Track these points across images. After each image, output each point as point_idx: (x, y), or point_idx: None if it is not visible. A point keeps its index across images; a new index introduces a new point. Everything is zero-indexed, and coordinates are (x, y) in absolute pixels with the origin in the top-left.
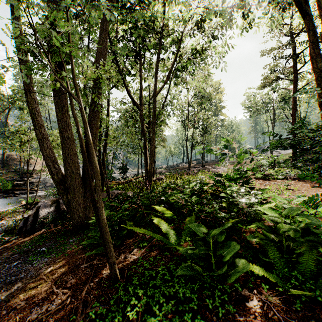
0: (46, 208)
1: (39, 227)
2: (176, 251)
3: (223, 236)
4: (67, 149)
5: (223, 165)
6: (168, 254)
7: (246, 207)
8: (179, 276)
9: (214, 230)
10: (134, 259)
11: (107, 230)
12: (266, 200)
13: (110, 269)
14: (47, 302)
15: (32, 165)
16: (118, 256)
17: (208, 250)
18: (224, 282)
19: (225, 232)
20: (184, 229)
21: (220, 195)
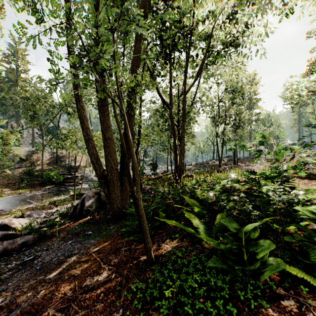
0: (90, 198)
1: (85, 214)
2: (207, 245)
3: (256, 233)
4: (107, 148)
5: (258, 162)
6: (199, 247)
7: (283, 206)
8: (211, 267)
9: (246, 226)
10: (167, 248)
11: (145, 219)
12: (311, 202)
13: (147, 254)
14: (97, 274)
15: (77, 162)
16: (152, 244)
17: (239, 245)
18: (257, 278)
19: (259, 230)
20: (215, 224)
21: (254, 194)
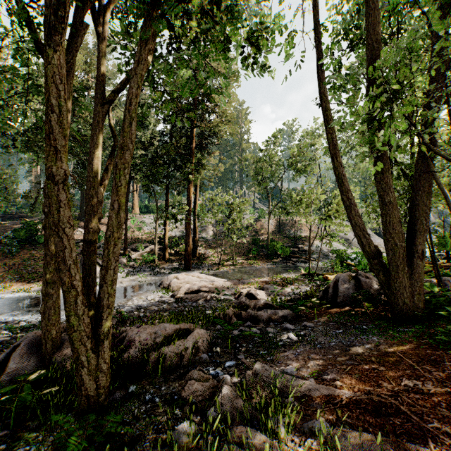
0: (344, 283)
1: (340, 302)
2: None
3: None
4: (388, 216)
5: None
6: None
7: None
8: None
9: None
10: None
11: None
12: None
13: None
14: (414, 379)
15: (302, 231)
16: None
17: None
18: None
19: None
20: None
21: None
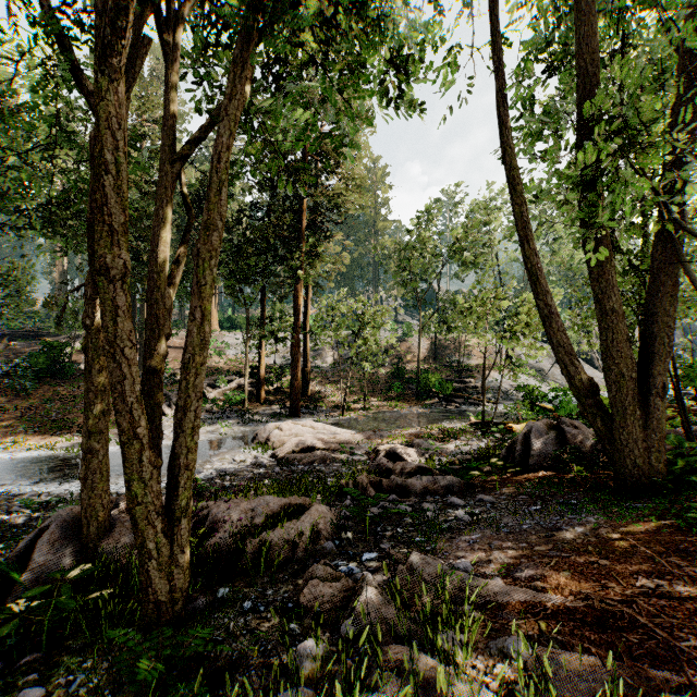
0: (539, 435)
1: (534, 464)
2: None
3: None
4: (609, 332)
5: None
6: None
7: None
8: None
9: None
10: None
11: None
12: None
13: None
14: (656, 577)
15: (471, 357)
16: None
17: None
18: None
19: None
20: None
21: None
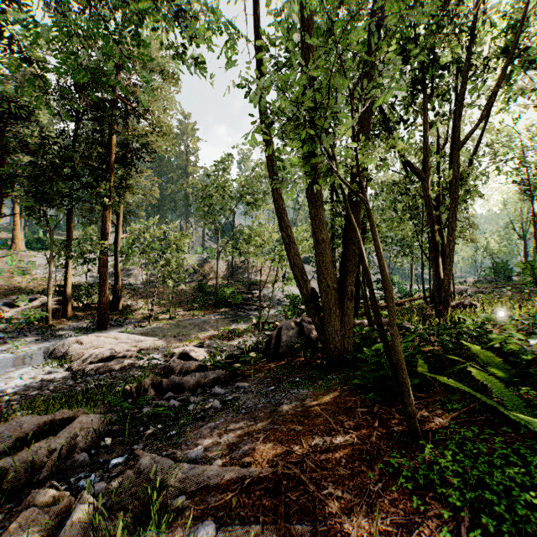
0: (287, 331)
1: (282, 353)
2: (528, 433)
3: None
4: (321, 256)
5: None
6: (509, 431)
7: None
8: None
9: None
10: (440, 423)
11: (404, 367)
12: None
13: (408, 421)
14: (327, 434)
15: (258, 275)
16: None
17: None
18: None
19: None
20: None
21: None
